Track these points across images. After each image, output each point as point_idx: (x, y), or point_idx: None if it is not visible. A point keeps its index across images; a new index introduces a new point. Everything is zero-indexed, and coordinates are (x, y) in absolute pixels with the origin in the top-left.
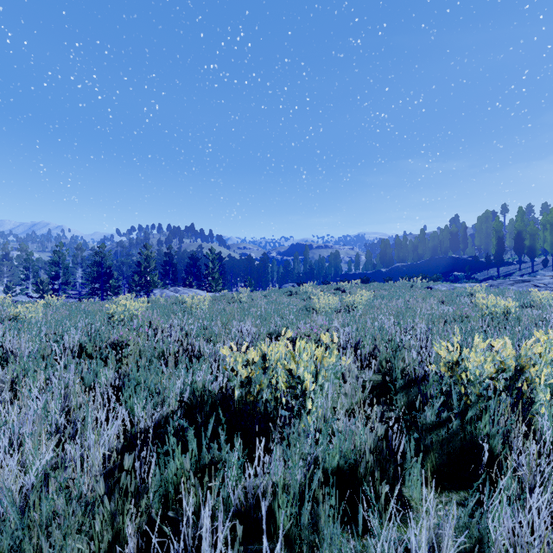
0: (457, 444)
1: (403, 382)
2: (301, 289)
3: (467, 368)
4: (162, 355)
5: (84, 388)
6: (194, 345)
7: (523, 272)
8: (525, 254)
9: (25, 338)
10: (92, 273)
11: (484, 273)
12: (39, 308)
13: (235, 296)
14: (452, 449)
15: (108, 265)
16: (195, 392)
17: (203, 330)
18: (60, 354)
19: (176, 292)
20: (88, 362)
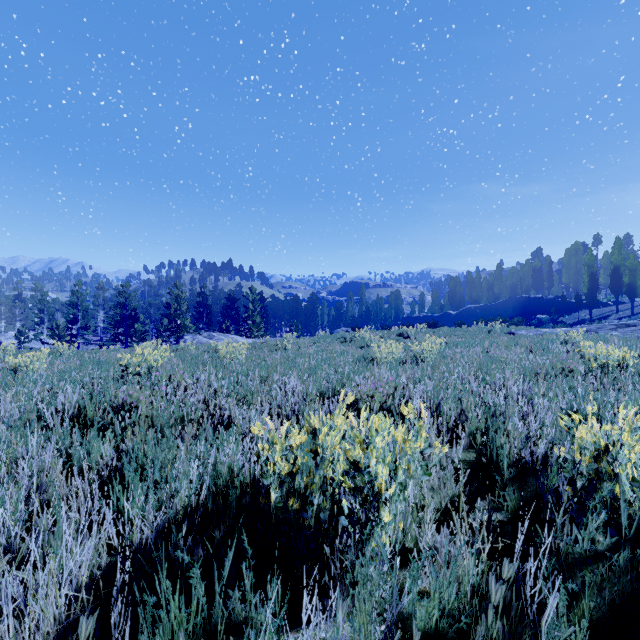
0: (625, 587)
1: (513, 470)
2: (357, 335)
3: (616, 454)
4: (181, 421)
5: (65, 473)
6: (224, 408)
7: (621, 315)
8: (624, 293)
9: (10, 397)
10: (115, 316)
11: (573, 316)
12: (43, 357)
13: (278, 343)
14: (617, 595)
15: (133, 307)
16: (220, 478)
17: (237, 387)
18: (50, 419)
19: (210, 338)
20: (78, 434)
